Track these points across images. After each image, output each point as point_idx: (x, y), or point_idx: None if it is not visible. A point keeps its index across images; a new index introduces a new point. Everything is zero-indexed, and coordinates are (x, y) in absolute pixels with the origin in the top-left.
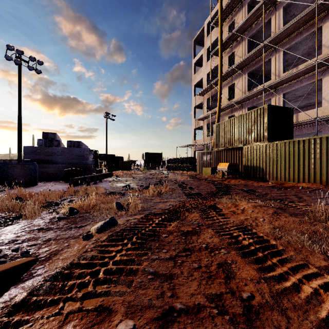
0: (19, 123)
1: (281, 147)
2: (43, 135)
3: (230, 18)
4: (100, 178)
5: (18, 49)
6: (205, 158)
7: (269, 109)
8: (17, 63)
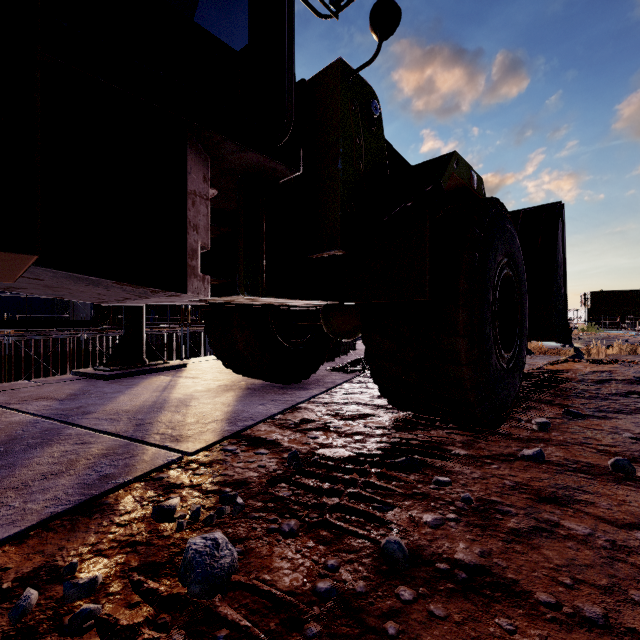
0: None
1: None
2: None
3: None
4: None
5: None
6: None
7: None
8: None
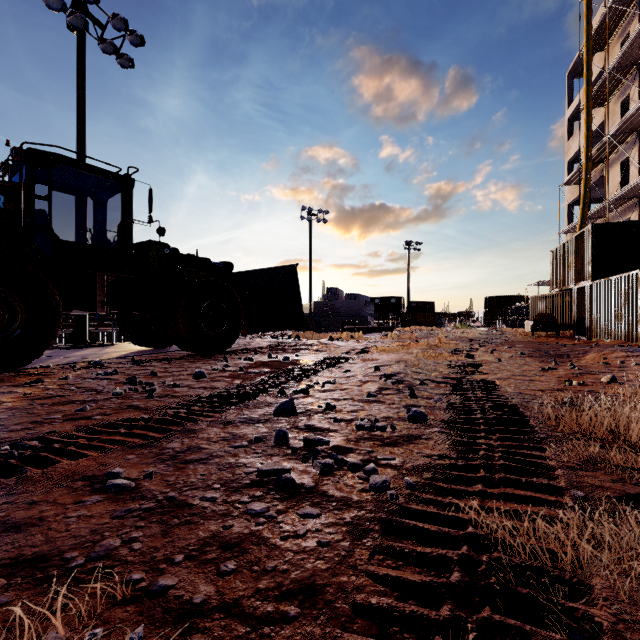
0: (310, 277)
1: (600, 289)
2: (327, 290)
3: (622, 29)
4: (370, 330)
5: (309, 207)
6: (540, 305)
7: (598, 230)
8: (309, 220)
